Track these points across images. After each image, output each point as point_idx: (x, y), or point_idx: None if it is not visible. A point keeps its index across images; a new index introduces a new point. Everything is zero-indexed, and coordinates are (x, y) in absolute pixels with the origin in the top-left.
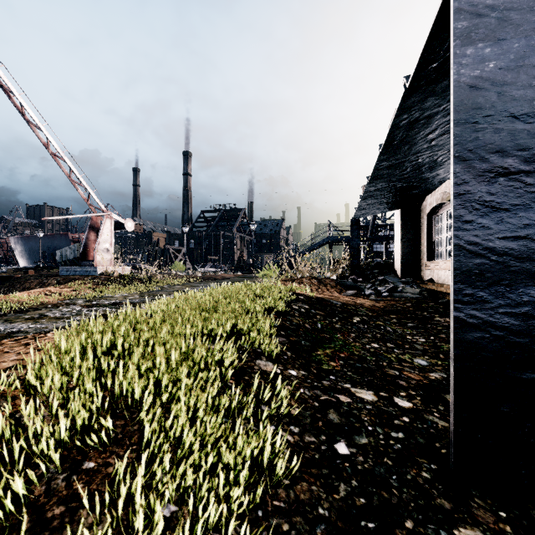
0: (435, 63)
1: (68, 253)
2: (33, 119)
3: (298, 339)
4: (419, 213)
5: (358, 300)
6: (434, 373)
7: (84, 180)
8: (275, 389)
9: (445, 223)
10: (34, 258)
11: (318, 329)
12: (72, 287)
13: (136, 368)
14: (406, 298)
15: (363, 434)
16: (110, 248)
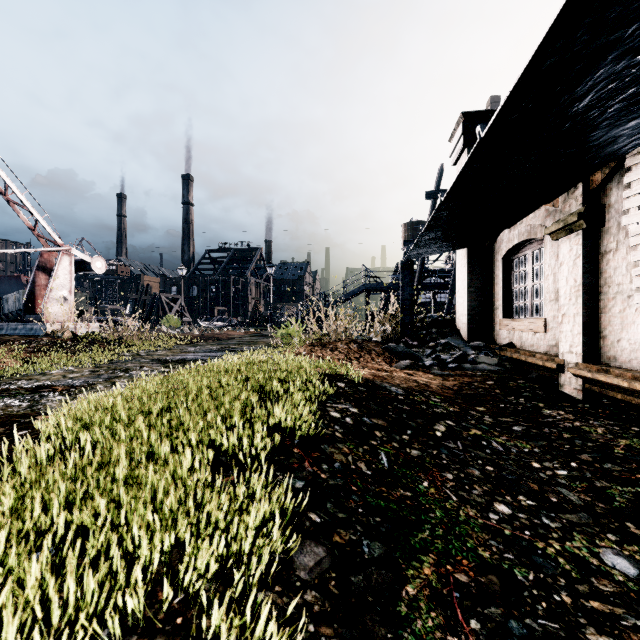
0: None
1: (10, 303)
2: None
3: (352, 538)
4: (490, 254)
5: (418, 376)
6: None
7: (27, 201)
8: None
9: (530, 267)
10: None
11: (384, 475)
12: None
13: None
14: (482, 371)
15: None
16: (69, 297)
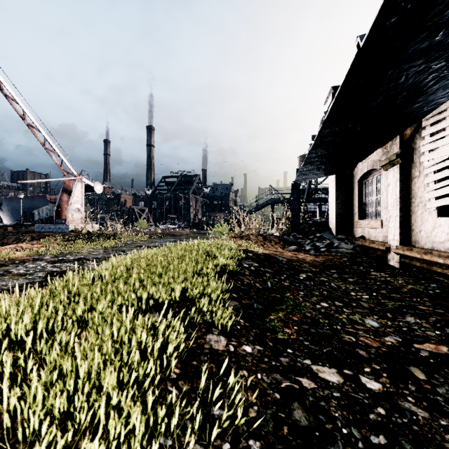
0: (394, 17)
1: (44, 212)
2: (10, 93)
3: (250, 302)
4: (351, 178)
5: (299, 255)
6: (388, 337)
7: (57, 149)
8: (228, 377)
9: (375, 187)
10: (16, 217)
11: (268, 289)
12: (42, 244)
13: (51, 365)
14: (342, 253)
15: (338, 443)
16: (81, 208)
